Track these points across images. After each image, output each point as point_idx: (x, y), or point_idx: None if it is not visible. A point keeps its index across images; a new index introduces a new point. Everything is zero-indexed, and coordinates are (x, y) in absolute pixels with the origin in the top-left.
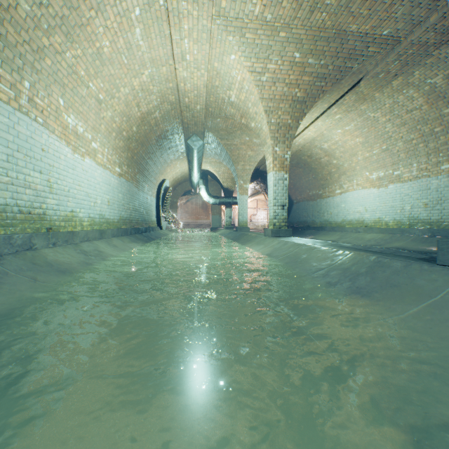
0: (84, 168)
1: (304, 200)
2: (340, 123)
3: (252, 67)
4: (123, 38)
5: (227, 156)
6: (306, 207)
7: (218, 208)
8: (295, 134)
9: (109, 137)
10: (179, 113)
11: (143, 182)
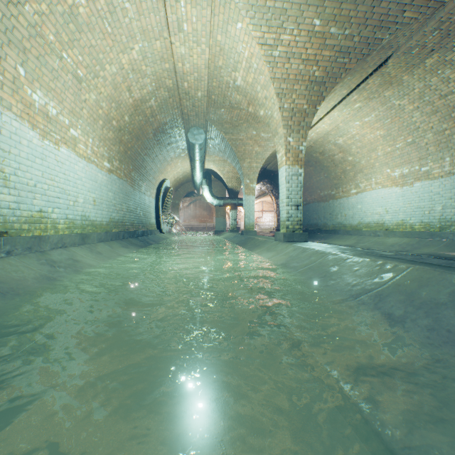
0: (59, 159)
1: (314, 201)
2: (359, 114)
3: (263, 38)
4: None
5: (232, 153)
6: (316, 208)
7: (222, 210)
8: None
9: (94, 125)
10: (178, 102)
11: (139, 181)
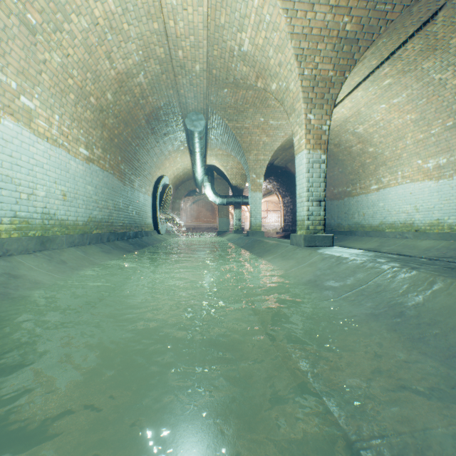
0: None
1: (326, 199)
2: (387, 94)
3: None
4: None
5: (236, 144)
6: (329, 207)
7: (226, 209)
8: None
9: (61, 97)
10: (173, 79)
11: (131, 176)
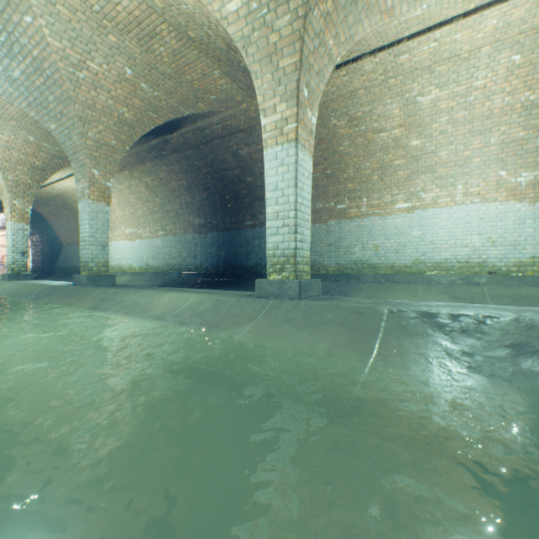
0: None
1: (75, 243)
2: None
3: None
4: None
5: None
6: (77, 251)
7: None
8: (53, 180)
9: None
10: None
11: None
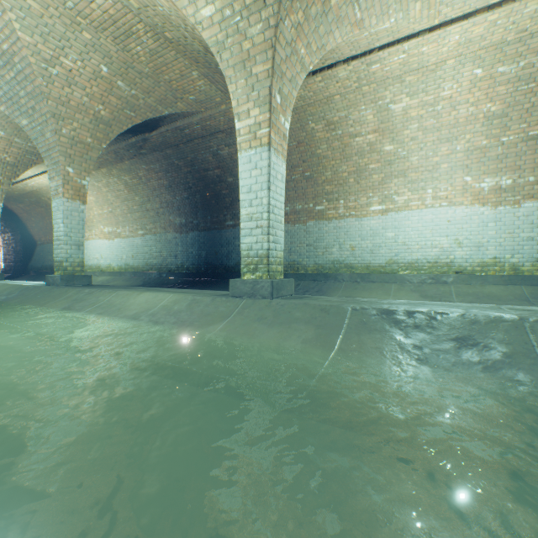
0: None
1: (50, 242)
2: None
3: None
4: None
5: None
6: (52, 250)
7: None
8: (26, 177)
9: None
10: None
11: None
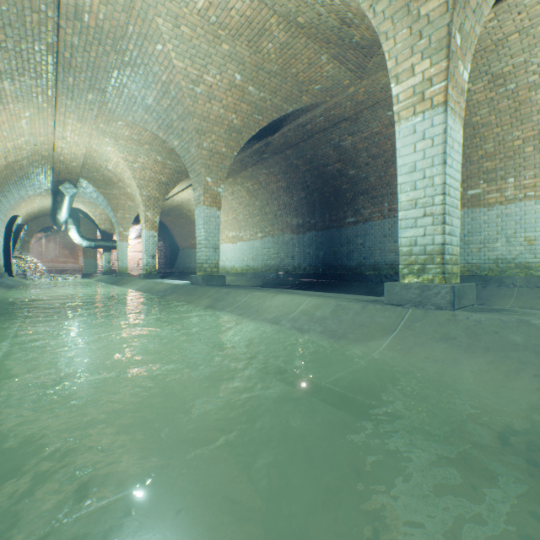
0: None
1: (188, 247)
2: None
3: (126, 158)
4: (9, 124)
5: (106, 203)
6: (190, 254)
7: (94, 250)
8: (173, 194)
9: None
10: (52, 162)
11: None
